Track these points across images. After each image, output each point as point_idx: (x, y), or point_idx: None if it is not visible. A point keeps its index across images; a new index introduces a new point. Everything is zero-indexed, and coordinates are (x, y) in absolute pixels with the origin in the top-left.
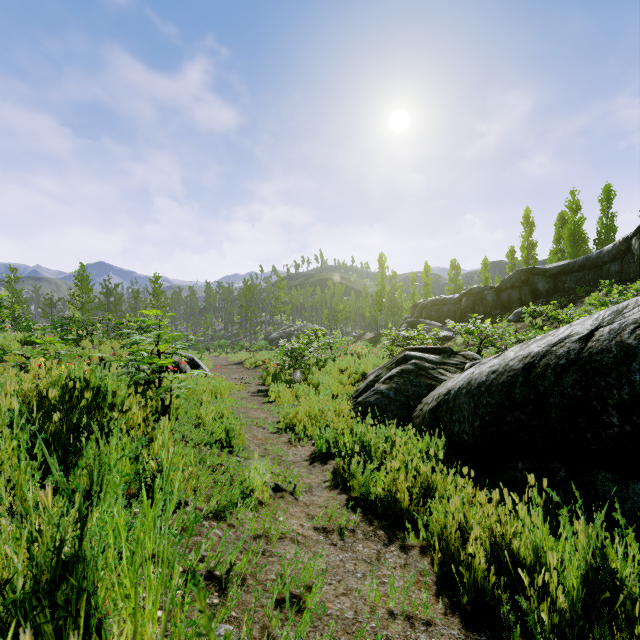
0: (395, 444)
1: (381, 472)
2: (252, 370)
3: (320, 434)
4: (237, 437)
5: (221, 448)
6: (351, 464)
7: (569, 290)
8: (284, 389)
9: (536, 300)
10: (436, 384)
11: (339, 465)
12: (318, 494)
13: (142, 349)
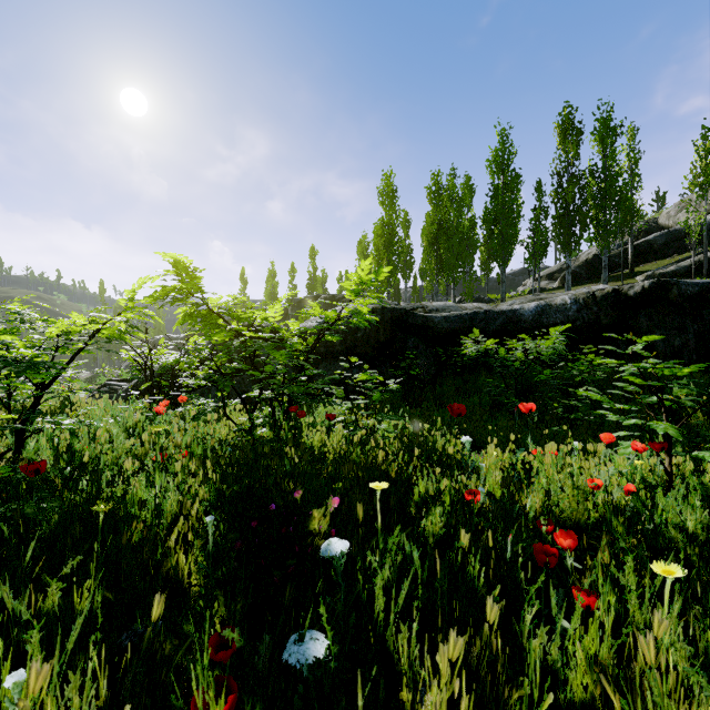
0: None
1: None
2: None
3: None
4: None
5: None
6: None
7: None
8: None
9: None
10: None
11: None
12: None
13: None
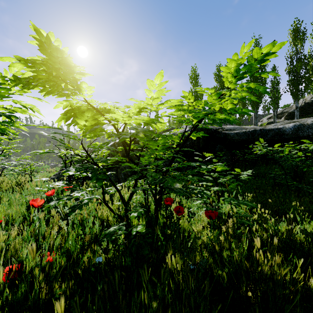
0: None
1: None
2: None
3: None
4: None
5: None
6: None
7: None
8: None
9: None
10: None
11: None
12: None
13: None
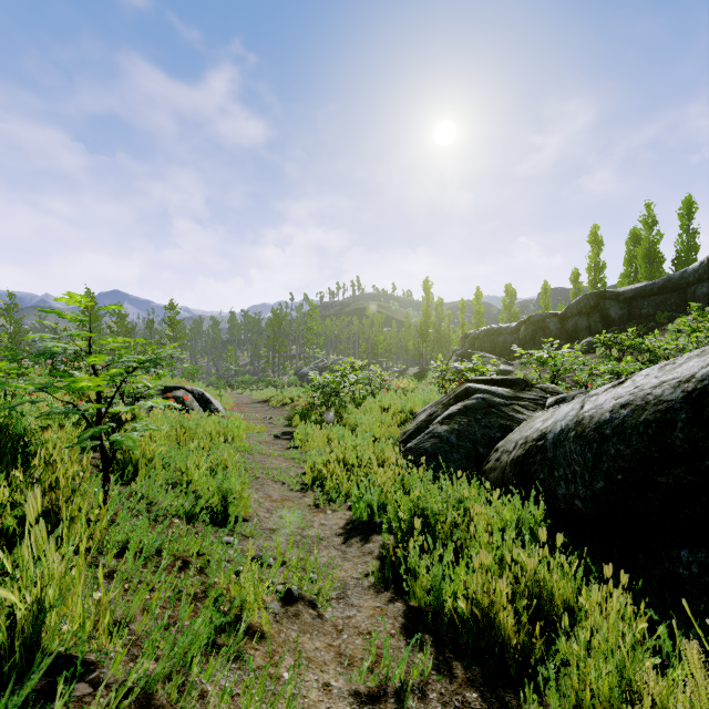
0: (466, 510)
1: (460, 568)
2: (278, 409)
3: (359, 495)
4: (237, 502)
5: (209, 521)
6: (408, 548)
7: (647, 316)
8: (313, 431)
9: (608, 328)
10: (512, 425)
11: (387, 544)
12: (357, 603)
13: (132, 380)
